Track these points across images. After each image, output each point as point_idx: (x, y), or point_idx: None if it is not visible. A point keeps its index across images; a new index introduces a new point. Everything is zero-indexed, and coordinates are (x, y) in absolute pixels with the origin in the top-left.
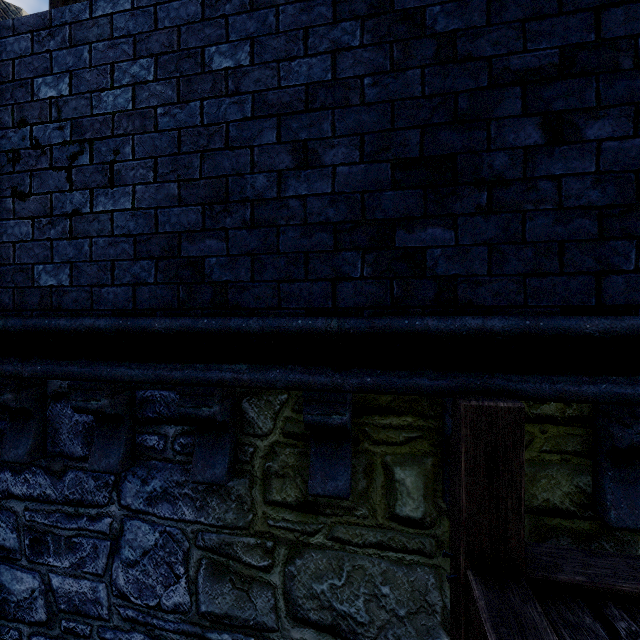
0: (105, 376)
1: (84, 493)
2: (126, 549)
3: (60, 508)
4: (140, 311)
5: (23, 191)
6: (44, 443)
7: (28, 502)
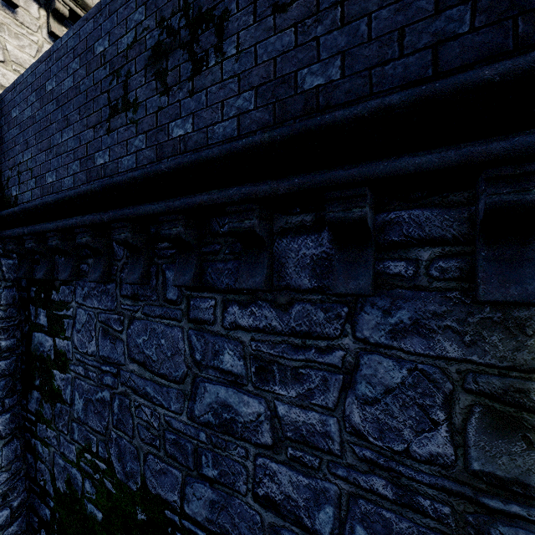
0: (380, 172)
1: (312, 325)
2: (362, 385)
3: (286, 339)
4: (445, 73)
5: (284, 2)
6: (271, 277)
7: (254, 333)
